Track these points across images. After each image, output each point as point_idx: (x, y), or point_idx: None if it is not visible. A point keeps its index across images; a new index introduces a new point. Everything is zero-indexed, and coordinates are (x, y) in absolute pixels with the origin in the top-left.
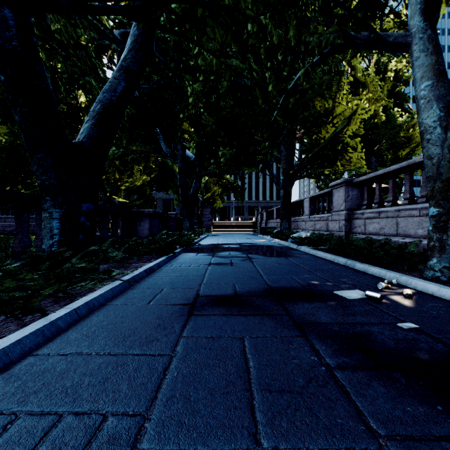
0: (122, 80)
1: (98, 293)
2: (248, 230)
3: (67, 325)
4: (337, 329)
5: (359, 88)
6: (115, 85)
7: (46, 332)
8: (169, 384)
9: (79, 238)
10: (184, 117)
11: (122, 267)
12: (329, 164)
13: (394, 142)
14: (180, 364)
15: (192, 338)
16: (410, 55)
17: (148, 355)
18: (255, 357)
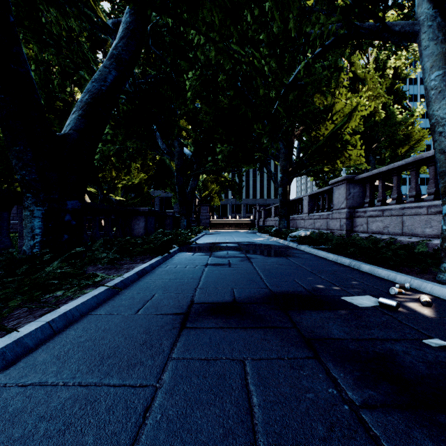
0: (113, 69)
1: (80, 301)
2: (246, 229)
3: (37, 342)
4: (354, 347)
5: (358, 86)
6: (105, 74)
7: (7, 353)
8: (149, 434)
9: (63, 238)
10: (181, 114)
11: (113, 269)
12: (328, 161)
13: (392, 140)
14: (165, 401)
15: (183, 361)
16: (418, 44)
17: (126, 386)
18: (259, 389)
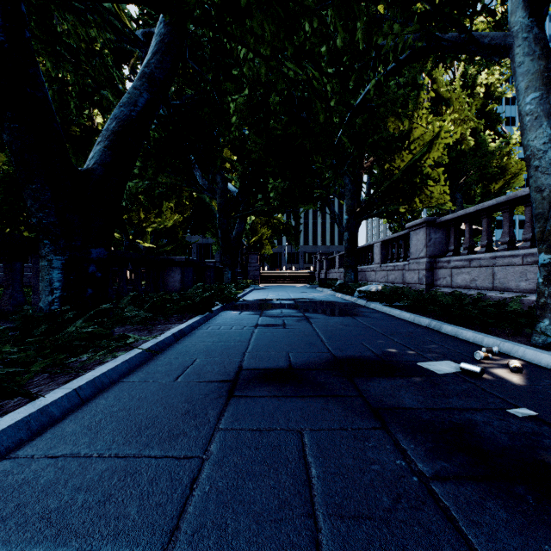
0: (144, 91)
1: (109, 366)
2: (304, 282)
3: (64, 412)
4: (427, 417)
5: (442, 107)
6: (135, 97)
7: (32, 423)
8: (198, 505)
9: (87, 293)
10: (225, 142)
11: (145, 330)
12: (405, 200)
13: (484, 173)
14: (214, 472)
15: (231, 431)
16: (511, 60)
17: (169, 458)
18: (319, 461)
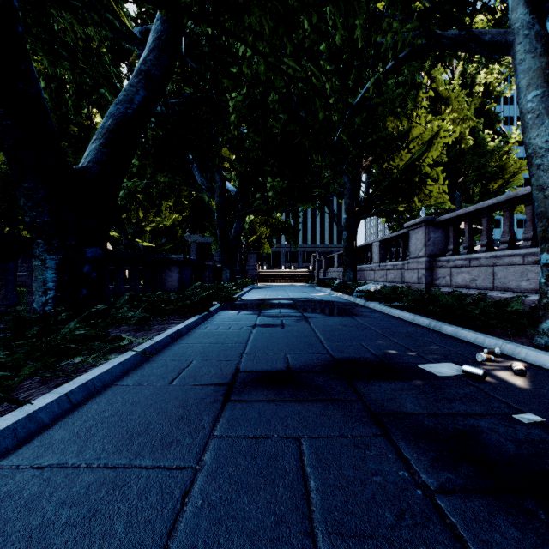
0: (141, 88)
1: (103, 369)
2: (303, 282)
3: (54, 417)
4: (430, 424)
5: (440, 106)
6: (132, 94)
7: (19, 430)
8: (189, 522)
9: (81, 293)
10: (223, 141)
11: (141, 330)
12: (404, 199)
13: (483, 172)
14: (207, 485)
15: (227, 439)
16: (512, 57)
17: (161, 468)
18: (318, 472)
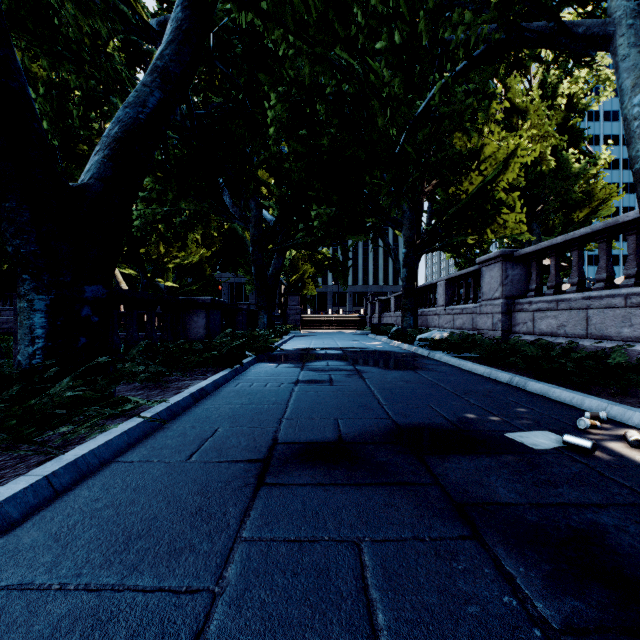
0: (156, 88)
1: (101, 441)
2: (353, 328)
3: (26, 510)
4: (534, 519)
5: (516, 121)
6: (144, 96)
7: None
8: None
9: (79, 342)
10: (260, 161)
11: (157, 388)
12: (474, 230)
13: (566, 199)
14: (229, 620)
15: (259, 543)
16: (612, 53)
17: (165, 592)
18: (387, 598)
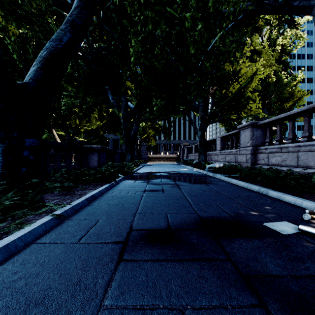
0: (68, 32)
1: (27, 230)
2: (174, 161)
3: None
4: (297, 289)
5: (255, 57)
6: (61, 35)
7: None
8: None
9: (21, 170)
10: (126, 76)
11: (69, 194)
12: (235, 112)
13: (280, 97)
14: None
15: (115, 311)
16: (313, 15)
17: None
18: None
